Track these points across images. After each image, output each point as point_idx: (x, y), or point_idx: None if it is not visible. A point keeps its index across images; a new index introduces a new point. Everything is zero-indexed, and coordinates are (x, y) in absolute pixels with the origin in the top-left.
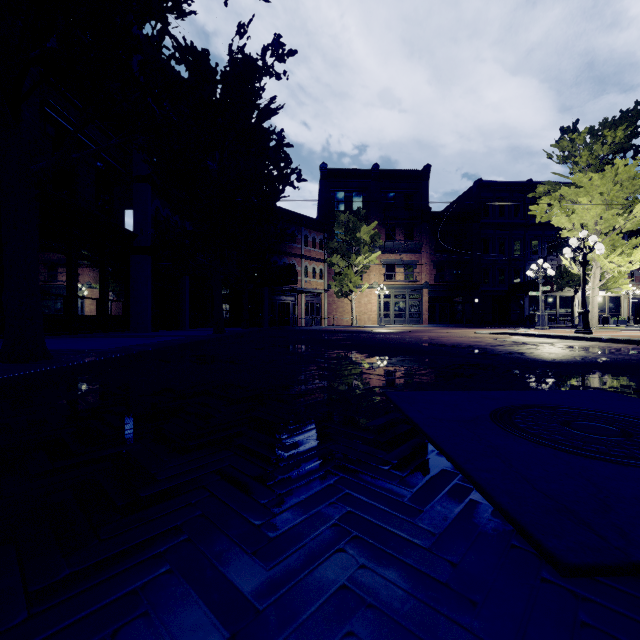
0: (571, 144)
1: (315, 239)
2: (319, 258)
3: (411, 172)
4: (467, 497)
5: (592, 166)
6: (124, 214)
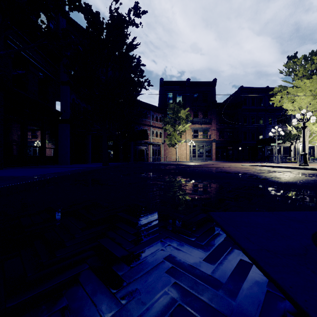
0: (293, 64)
1: (157, 117)
2: (159, 126)
3: (206, 82)
4: None
5: (305, 76)
6: (55, 102)
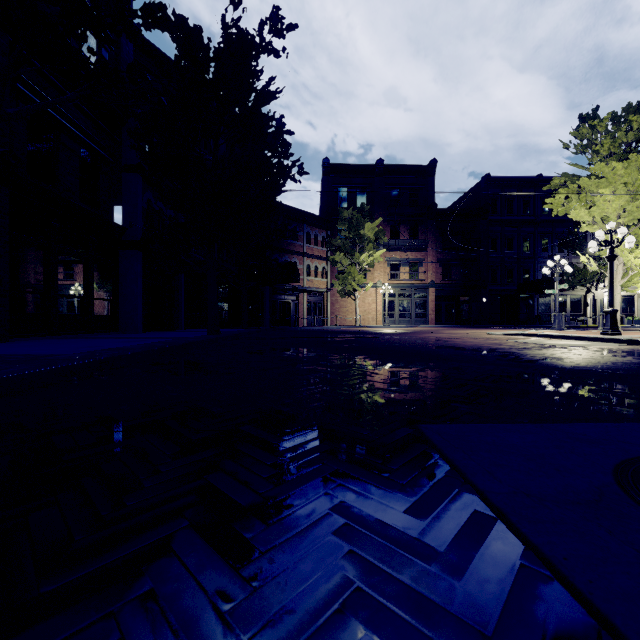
0: (591, 132)
1: (317, 236)
2: (321, 256)
3: (416, 167)
4: None
5: (614, 155)
6: (112, 206)
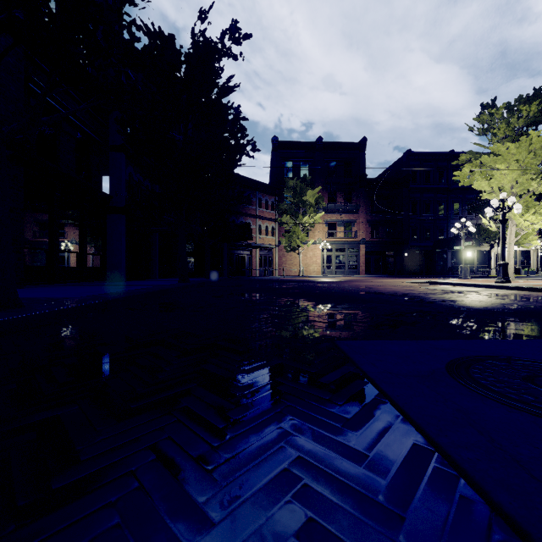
0: (490, 118)
1: (267, 201)
2: (271, 218)
3: (350, 144)
4: (454, 491)
5: (509, 137)
6: (101, 179)
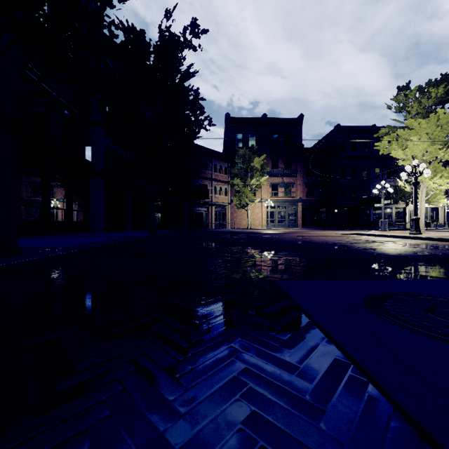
0: (405, 98)
1: (221, 167)
2: (224, 180)
3: (289, 119)
4: (364, 392)
5: (420, 114)
6: (84, 148)
